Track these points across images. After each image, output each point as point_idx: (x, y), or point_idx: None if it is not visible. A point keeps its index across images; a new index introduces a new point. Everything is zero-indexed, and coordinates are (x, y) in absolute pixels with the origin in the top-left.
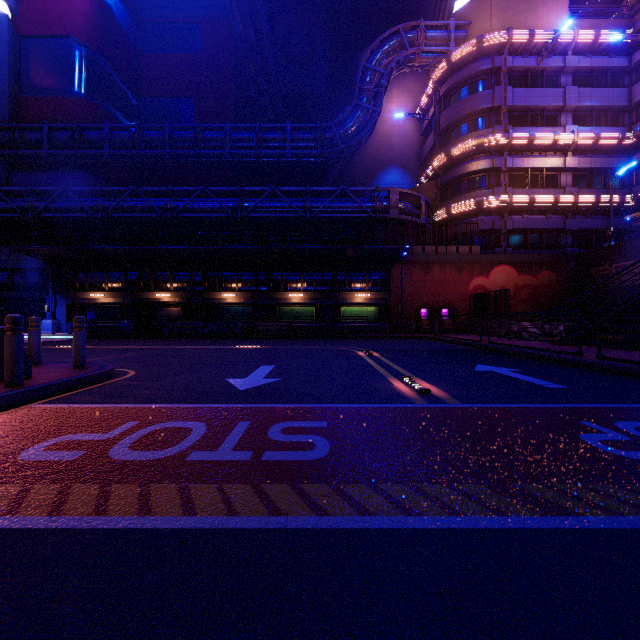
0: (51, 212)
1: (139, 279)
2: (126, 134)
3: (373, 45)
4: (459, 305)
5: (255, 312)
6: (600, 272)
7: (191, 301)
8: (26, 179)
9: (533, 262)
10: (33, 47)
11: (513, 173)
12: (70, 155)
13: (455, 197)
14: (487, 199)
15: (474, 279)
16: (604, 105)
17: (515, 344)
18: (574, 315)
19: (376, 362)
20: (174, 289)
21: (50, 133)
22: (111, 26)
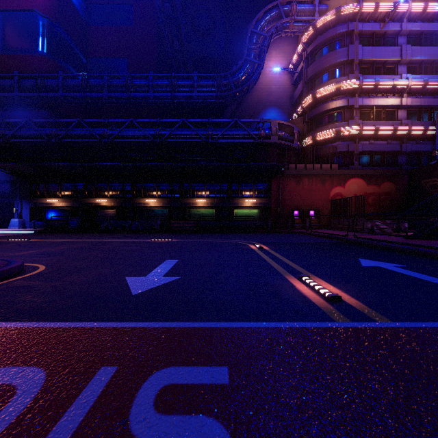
0: (18, 138)
1: (84, 188)
2: (75, 81)
3: (258, 15)
4: (322, 208)
5: (170, 213)
6: (429, 183)
7: (123, 205)
8: (2, 115)
9: (378, 176)
10: (8, 18)
11: (362, 110)
12: (34, 97)
13: (319, 128)
14: (343, 129)
15: (334, 188)
16: (430, 59)
17: (376, 238)
18: (409, 215)
19: (268, 256)
20: (110, 196)
21: (19, 81)
22: (66, 4)
